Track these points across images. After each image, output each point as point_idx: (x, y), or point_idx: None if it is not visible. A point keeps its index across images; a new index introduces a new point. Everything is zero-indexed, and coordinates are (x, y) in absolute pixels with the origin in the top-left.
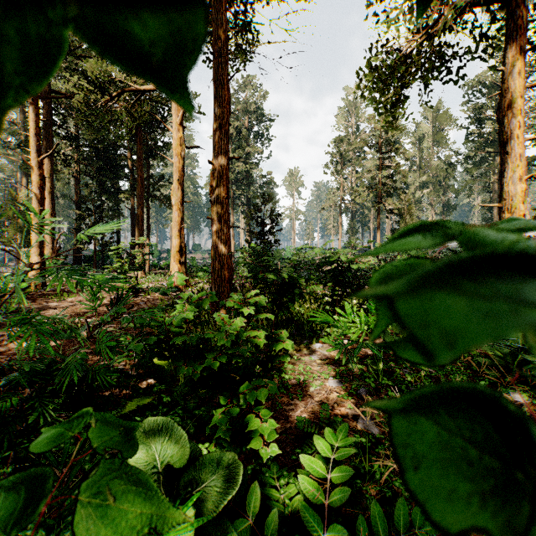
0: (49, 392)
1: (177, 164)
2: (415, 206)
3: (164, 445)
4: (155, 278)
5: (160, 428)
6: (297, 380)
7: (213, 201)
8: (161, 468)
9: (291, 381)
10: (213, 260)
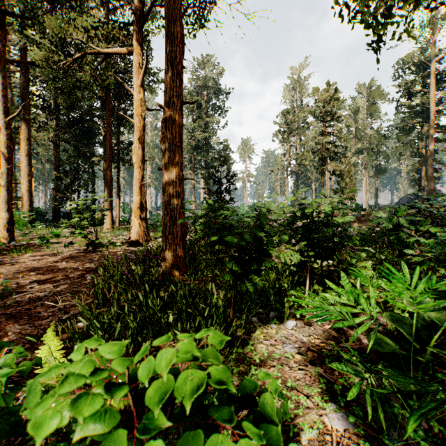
0: None
1: (138, 124)
2: None
3: None
4: (120, 232)
5: None
6: None
7: (164, 149)
8: None
9: None
10: (164, 214)
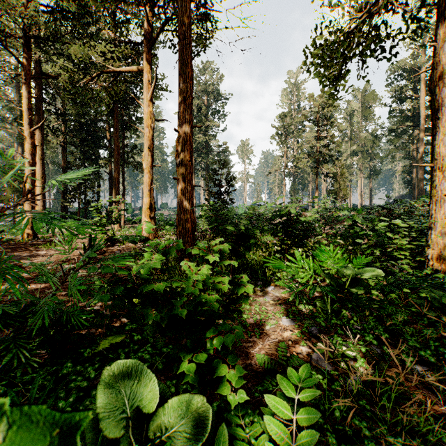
0: (27, 332)
1: (148, 134)
2: (347, 171)
3: (133, 389)
4: (129, 231)
5: (129, 372)
6: (254, 319)
7: (178, 163)
8: (129, 414)
9: (249, 320)
10: (178, 214)
